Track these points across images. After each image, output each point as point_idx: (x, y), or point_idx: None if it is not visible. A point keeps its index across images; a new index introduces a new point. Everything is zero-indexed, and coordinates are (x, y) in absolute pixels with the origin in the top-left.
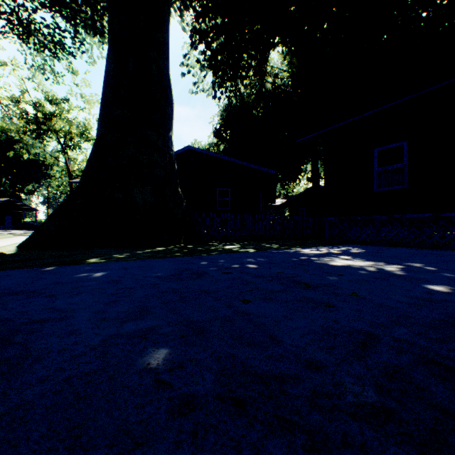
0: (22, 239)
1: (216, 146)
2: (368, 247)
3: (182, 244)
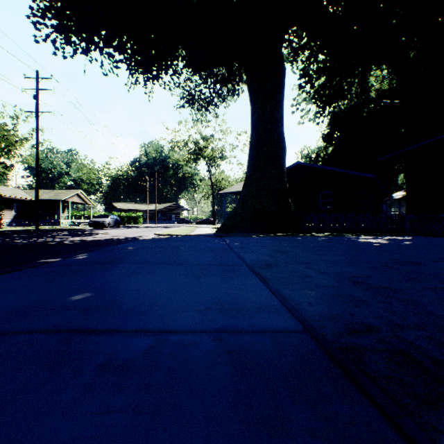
0: (207, 229)
1: (324, 149)
2: (426, 237)
3: (291, 233)
